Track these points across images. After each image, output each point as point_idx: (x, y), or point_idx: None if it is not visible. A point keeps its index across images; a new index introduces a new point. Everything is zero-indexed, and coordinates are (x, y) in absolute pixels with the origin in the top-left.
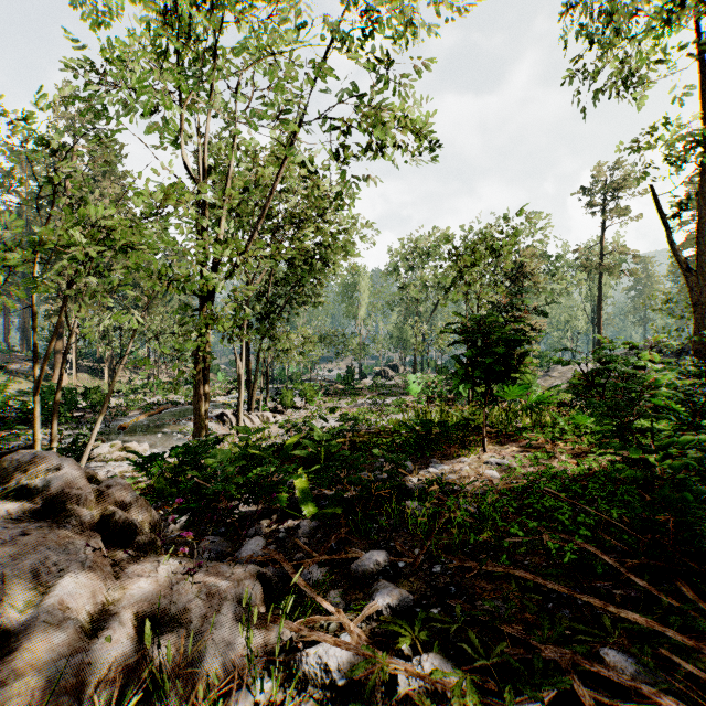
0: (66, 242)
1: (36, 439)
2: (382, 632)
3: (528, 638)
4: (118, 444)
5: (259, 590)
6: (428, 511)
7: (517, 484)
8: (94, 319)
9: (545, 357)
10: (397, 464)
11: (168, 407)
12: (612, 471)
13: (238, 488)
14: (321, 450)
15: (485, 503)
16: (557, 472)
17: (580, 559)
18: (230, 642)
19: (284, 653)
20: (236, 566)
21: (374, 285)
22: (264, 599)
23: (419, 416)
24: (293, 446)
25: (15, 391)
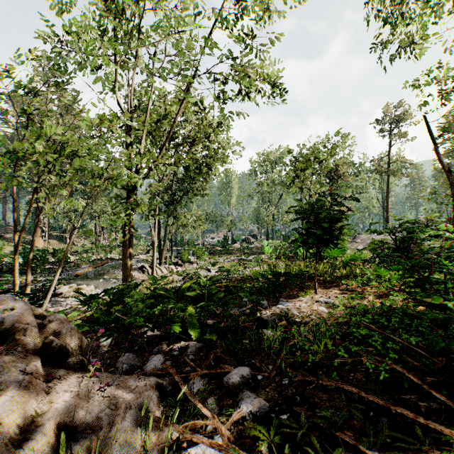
0: (33, 151)
1: (16, 284)
2: (246, 433)
3: (358, 443)
4: (74, 286)
5: (157, 398)
6: (278, 337)
7: (343, 320)
8: (60, 205)
9: (352, 230)
10: (257, 303)
11: (107, 262)
12: (420, 314)
13: (147, 319)
14: (205, 292)
15: (319, 332)
16: (368, 309)
17: (391, 376)
18: (131, 443)
19: (172, 449)
20: (141, 379)
21: (241, 183)
22: (160, 404)
23: (271, 268)
24: (187, 288)
25: (9, 251)
